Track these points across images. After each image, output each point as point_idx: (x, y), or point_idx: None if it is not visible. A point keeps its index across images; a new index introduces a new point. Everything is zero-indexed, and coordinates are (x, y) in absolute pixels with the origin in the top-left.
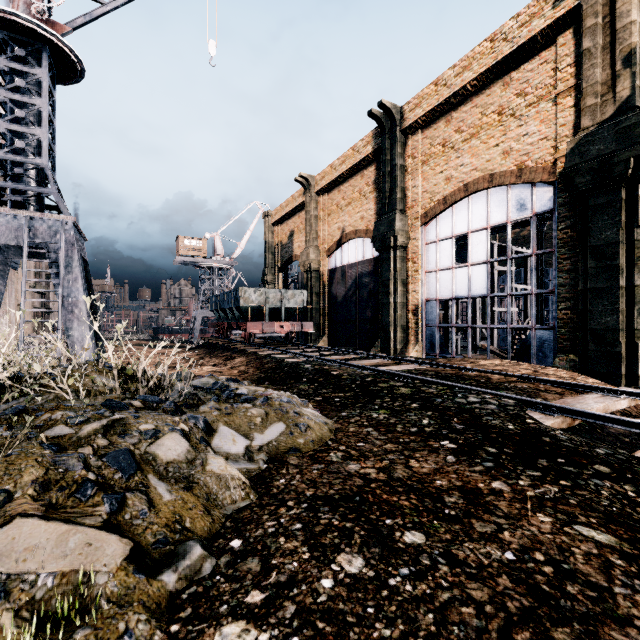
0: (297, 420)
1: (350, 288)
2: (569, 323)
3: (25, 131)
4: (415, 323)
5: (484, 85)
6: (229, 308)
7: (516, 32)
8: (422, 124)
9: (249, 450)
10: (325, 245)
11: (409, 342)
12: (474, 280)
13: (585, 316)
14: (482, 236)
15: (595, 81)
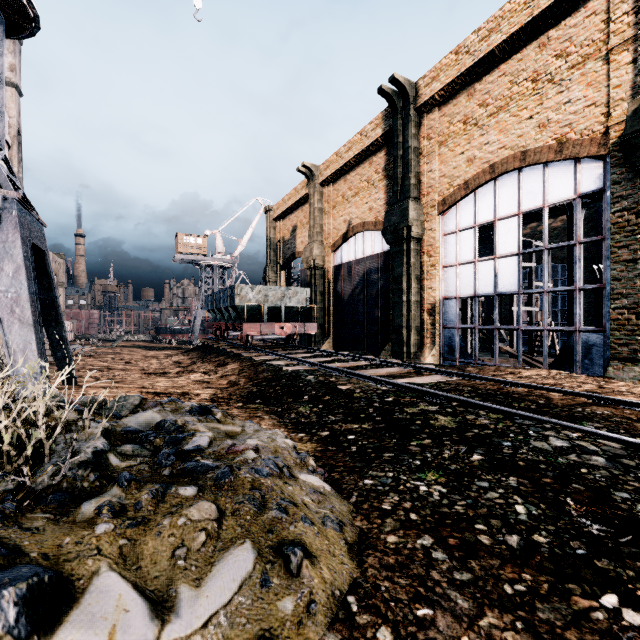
0: (282, 530)
1: (357, 286)
2: (626, 325)
3: None
4: (431, 324)
5: (515, 49)
6: (225, 307)
7: None
8: (440, 100)
9: None
10: (330, 240)
11: (424, 345)
12: (502, 275)
13: None
14: (512, 224)
15: None
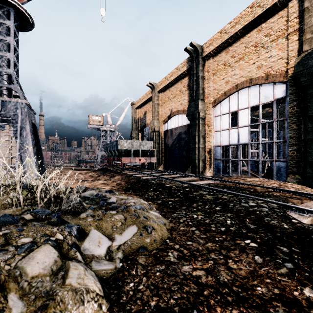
0: (145, 223)
1: (175, 140)
2: (295, 158)
3: (1, 54)
4: (209, 158)
5: (247, 31)
6: (113, 150)
7: (265, 2)
8: (213, 54)
9: (110, 250)
10: (162, 118)
11: (206, 168)
12: (241, 135)
13: (305, 154)
14: (245, 112)
15: (311, 25)
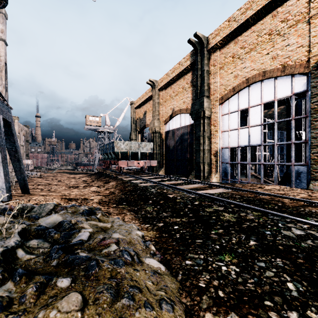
0: (129, 317)
1: (177, 141)
2: None
3: None
4: (215, 161)
5: (259, 18)
6: (109, 152)
7: None
8: (220, 45)
9: None
10: (163, 118)
11: (212, 172)
12: (252, 135)
13: None
14: (258, 109)
15: None
